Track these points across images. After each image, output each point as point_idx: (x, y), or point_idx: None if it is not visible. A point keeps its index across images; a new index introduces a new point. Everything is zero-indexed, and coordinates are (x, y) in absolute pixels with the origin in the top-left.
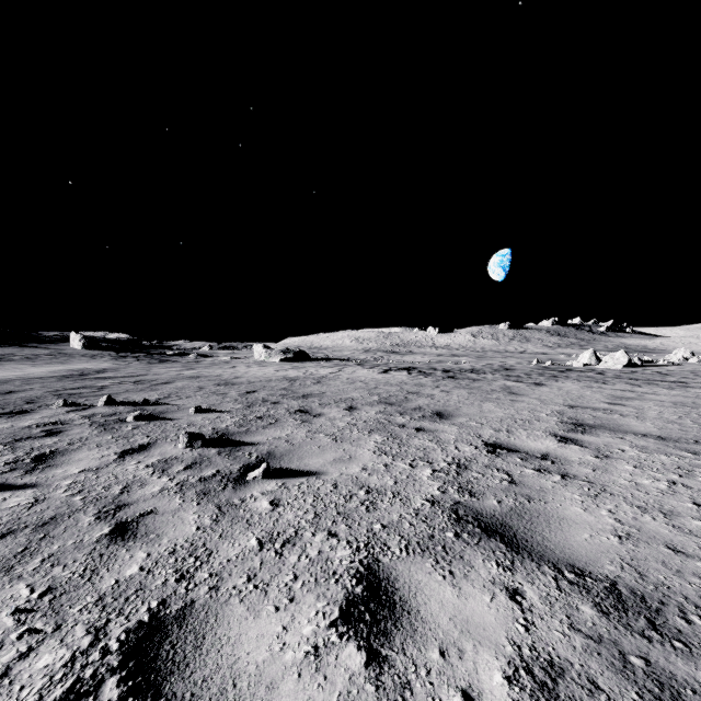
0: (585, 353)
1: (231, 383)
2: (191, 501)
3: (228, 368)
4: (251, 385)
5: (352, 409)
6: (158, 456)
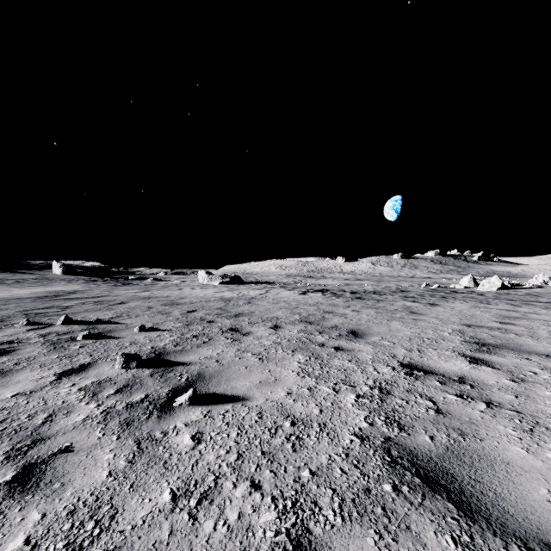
0: (465, 278)
1: (176, 304)
2: (111, 434)
3: (176, 290)
4: (192, 305)
5: (277, 327)
6: (93, 377)
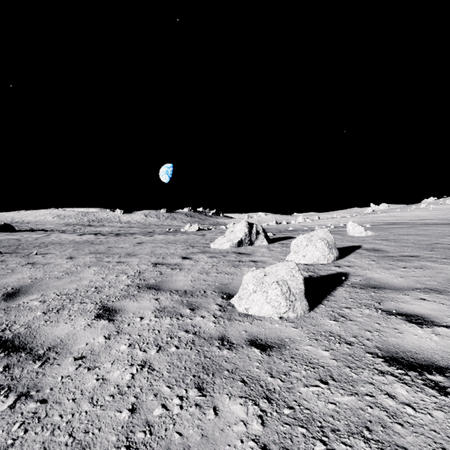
0: (187, 225)
1: None
2: (16, 258)
3: None
4: None
5: (62, 245)
6: None
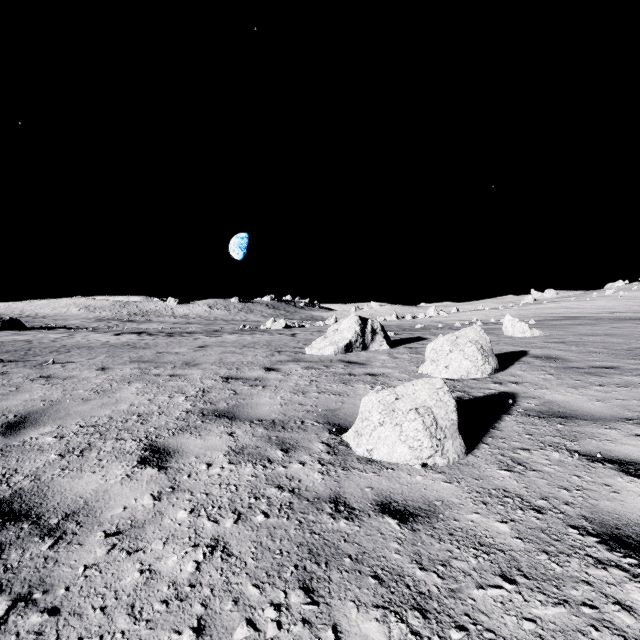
0: (270, 320)
1: None
2: (23, 369)
3: None
4: None
5: (90, 349)
6: None
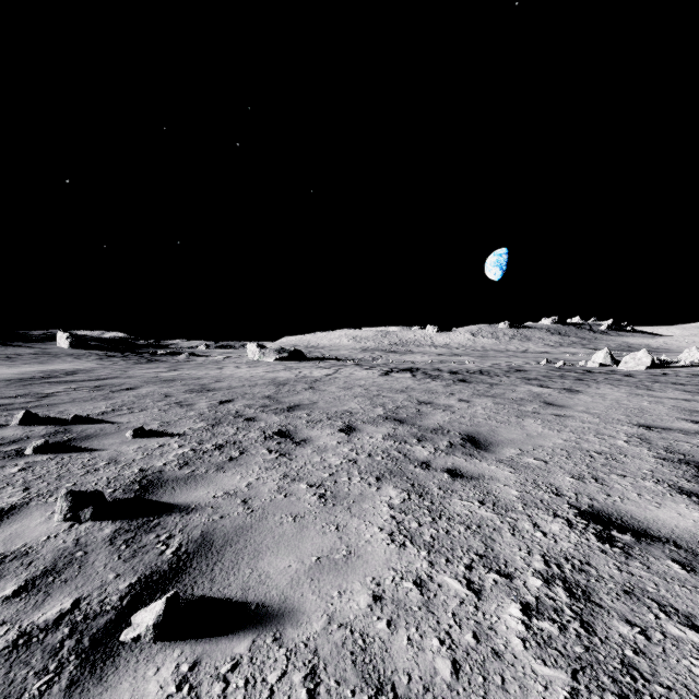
0: (599, 352)
1: (207, 389)
2: None
3: (214, 369)
4: (230, 391)
5: (350, 430)
6: None
